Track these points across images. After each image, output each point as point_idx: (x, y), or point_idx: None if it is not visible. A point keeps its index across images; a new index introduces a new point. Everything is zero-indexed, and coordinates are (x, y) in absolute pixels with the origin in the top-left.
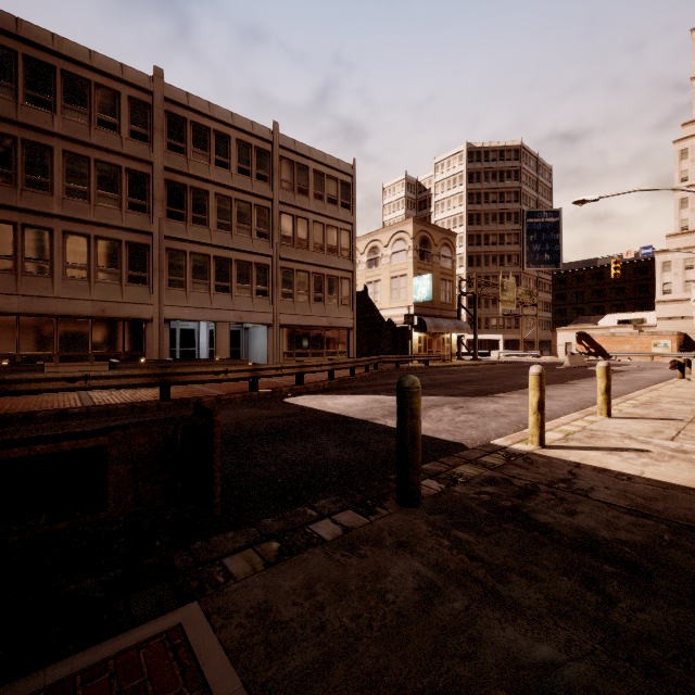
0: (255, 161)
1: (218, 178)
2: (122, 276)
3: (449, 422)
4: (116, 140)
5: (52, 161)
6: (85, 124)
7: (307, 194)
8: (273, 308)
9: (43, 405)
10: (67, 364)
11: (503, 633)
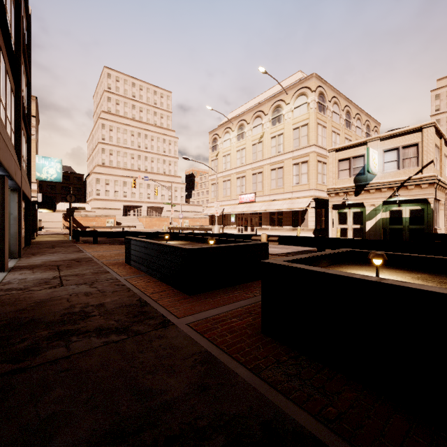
0: None
1: None
2: None
3: None
4: None
5: None
6: None
7: None
8: (21, 165)
9: None
10: None
11: None
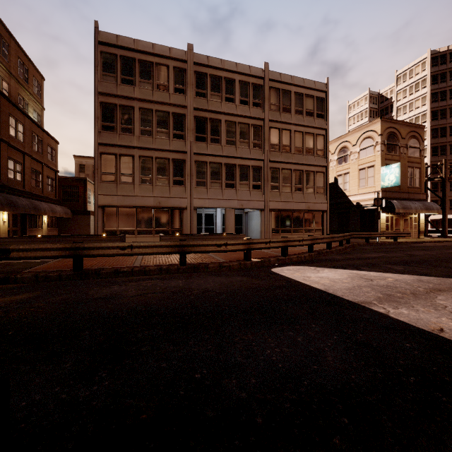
0: (252, 93)
1: (227, 110)
2: (169, 181)
3: None
4: (166, 96)
5: (134, 115)
6: (150, 89)
7: (290, 112)
8: (264, 198)
9: (112, 263)
10: (141, 236)
11: None
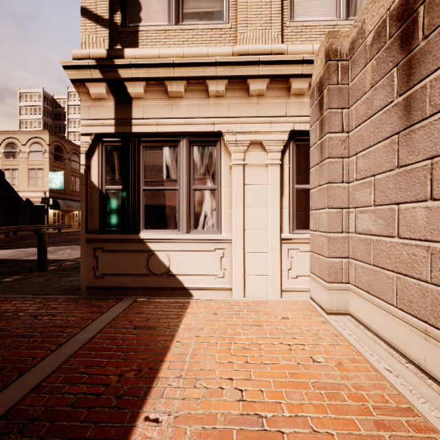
0: None
1: None
2: None
3: (67, 254)
4: None
5: None
6: None
7: None
8: None
9: None
10: None
11: (67, 279)
